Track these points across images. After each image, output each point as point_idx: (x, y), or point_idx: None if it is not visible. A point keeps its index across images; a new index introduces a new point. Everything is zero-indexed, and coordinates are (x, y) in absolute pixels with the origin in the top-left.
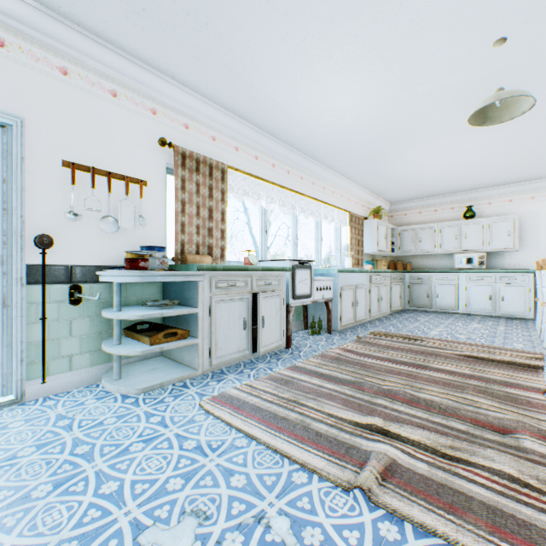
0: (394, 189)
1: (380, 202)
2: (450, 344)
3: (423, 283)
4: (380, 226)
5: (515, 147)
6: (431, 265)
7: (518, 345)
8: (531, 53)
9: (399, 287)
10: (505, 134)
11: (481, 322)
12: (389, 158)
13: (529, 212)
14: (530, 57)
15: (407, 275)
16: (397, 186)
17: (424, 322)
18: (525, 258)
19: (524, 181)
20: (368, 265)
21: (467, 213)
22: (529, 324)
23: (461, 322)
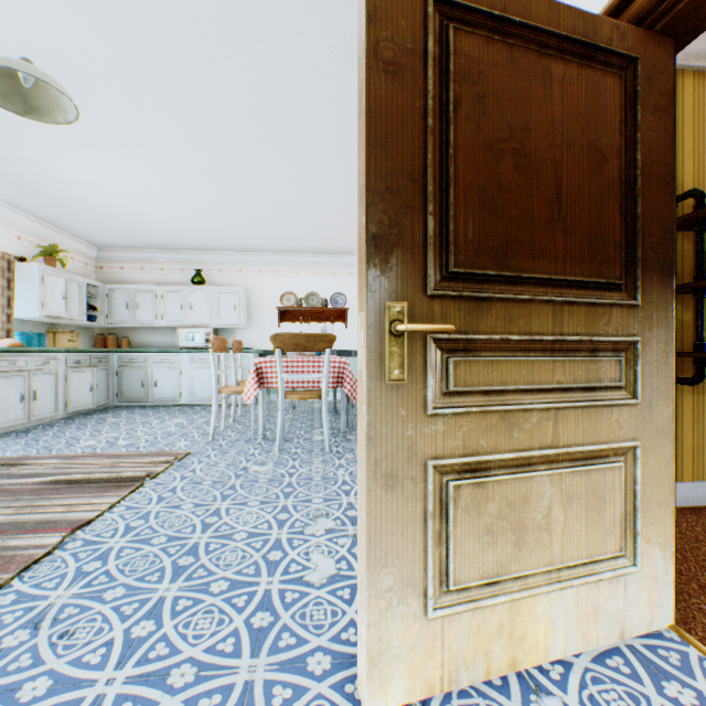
0: (83, 224)
1: (72, 241)
2: (72, 461)
3: (139, 367)
4: (52, 277)
5: (207, 201)
6: (158, 343)
7: (184, 443)
8: (107, 44)
9: (92, 375)
10: (179, 176)
11: (191, 415)
12: (12, 156)
13: (257, 287)
14: (112, 52)
15: (117, 357)
16: (82, 218)
17: (108, 425)
18: (255, 337)
19: (251, 251)
20: (8, 340)
21: (196, 278)
22: (242, 411)
23: (165, 419)
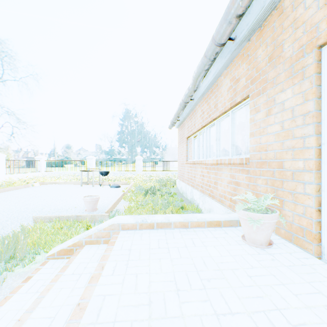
0: None
1: None
2: None
3: None
4: None
5: None
6: None
7: None
8: None
9: None
10: None
11: None
12: None
13: None
14: None
15: None
16: None
17: None
18: None
19: None
20: None
21: None
22: None
23: None
